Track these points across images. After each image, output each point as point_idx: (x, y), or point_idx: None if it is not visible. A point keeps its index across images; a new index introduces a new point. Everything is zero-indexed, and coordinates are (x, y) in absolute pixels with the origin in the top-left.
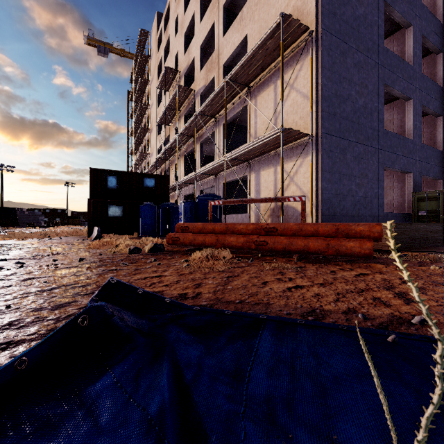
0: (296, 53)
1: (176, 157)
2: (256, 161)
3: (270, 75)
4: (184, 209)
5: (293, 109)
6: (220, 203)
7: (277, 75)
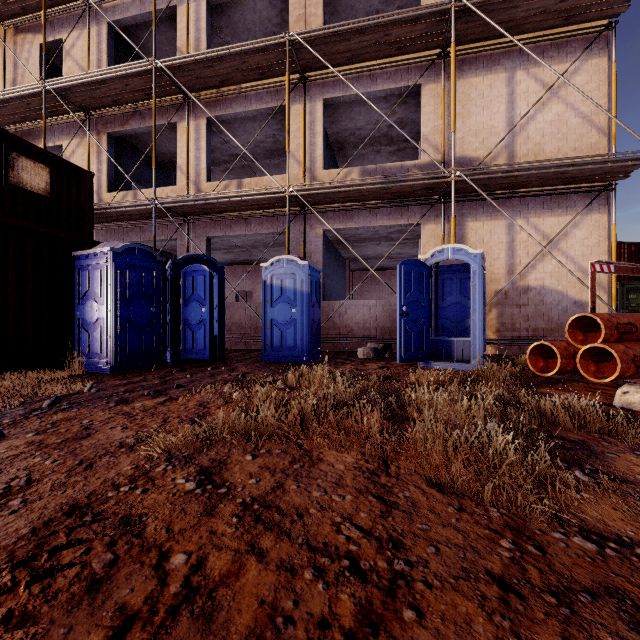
0: (566, 43)
1: (51, 130)
2: (467, 199)
3: (496, 53)
4: (403, 276)
5: (559, 131)
6: (613, 270)
7: (515, 61)
